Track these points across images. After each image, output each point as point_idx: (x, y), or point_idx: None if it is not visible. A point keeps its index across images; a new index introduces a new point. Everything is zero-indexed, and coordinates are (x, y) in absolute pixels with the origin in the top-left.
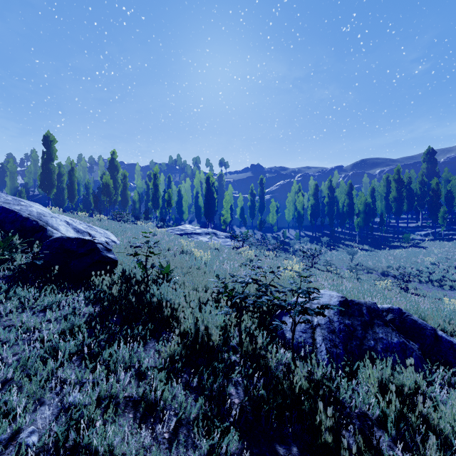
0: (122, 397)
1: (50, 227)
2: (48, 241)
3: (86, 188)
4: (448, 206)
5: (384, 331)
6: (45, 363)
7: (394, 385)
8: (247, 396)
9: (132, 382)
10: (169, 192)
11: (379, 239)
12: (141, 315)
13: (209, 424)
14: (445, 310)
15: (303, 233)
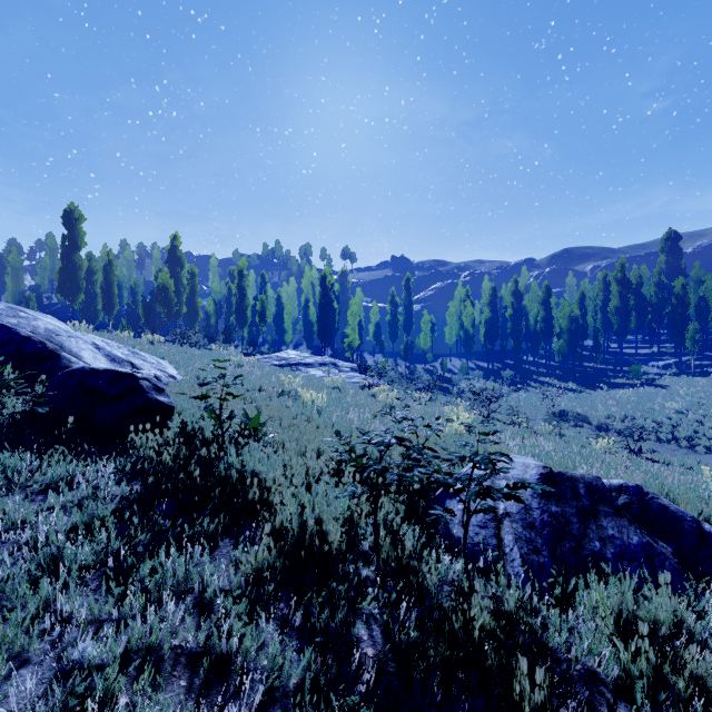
0: (169, 647)
1: (67, 353)
2: (59, 376)
3: (132, 293)
4: (700, 321)
5: (616, 525)
6: (37, 584)
7: (644, 624)
8: (389, 642)
9: (188, 620)
10: (263, 299)
11: (592, 374)
12: (209, 498)
13: (321, 698)
14: (704, 486)
15: (472, 364)
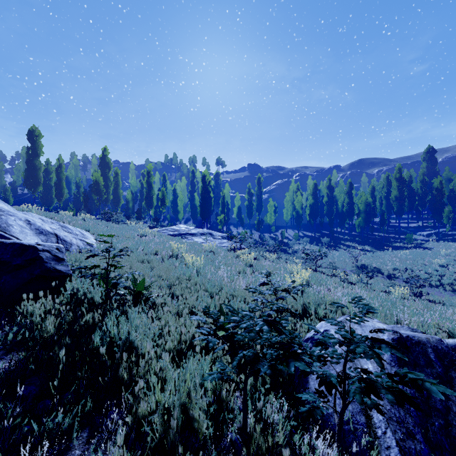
0: None
1: None
2: None
3: (77, 186)
4: (451, 205)
5: None
6: None
7: None
8: None
9: None
10: (163, 190)
11: (380, 240)
12: (75, 378)
13: None
14: None
15: (301, 233)
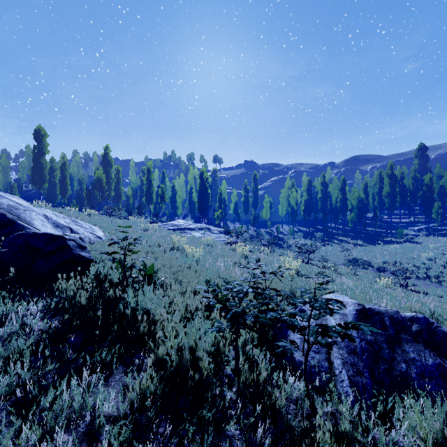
0: None
1: (21, 221)
2: (10, 237)
3: (80, 183)
4: (441, 201)
5: (415, 349)
6: None
7: None
8: None
9: None
10: (163, 187)
11: (372, 235)
12: (109, 332)
13: None
14: None
15: (296, 228)
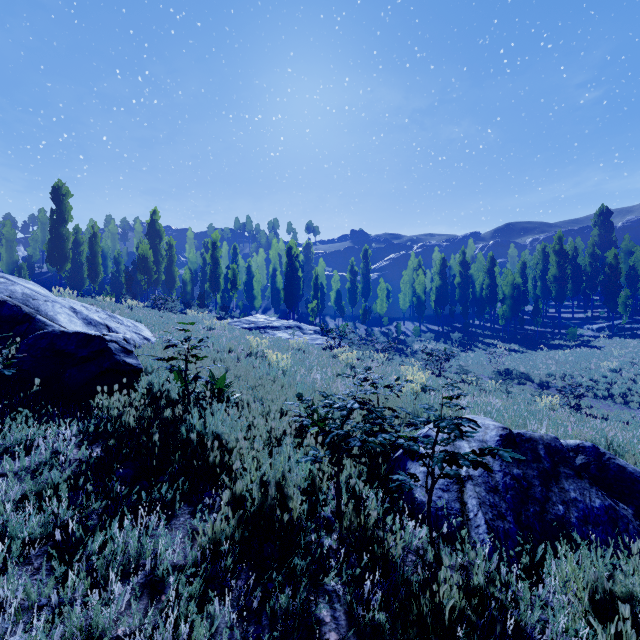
0: (111, 638)
1: (42, 316)
2: (30, 338)
3: (116, 263)
4: (631, 288)
5: (577, 487)
6: None
7: (628, 606)
8: (353, 625)
9: (134, 606)
10: (235, 268)
11: (533, 336)
12: (169, 463)
13: None
14: None
15: (424, 327)
